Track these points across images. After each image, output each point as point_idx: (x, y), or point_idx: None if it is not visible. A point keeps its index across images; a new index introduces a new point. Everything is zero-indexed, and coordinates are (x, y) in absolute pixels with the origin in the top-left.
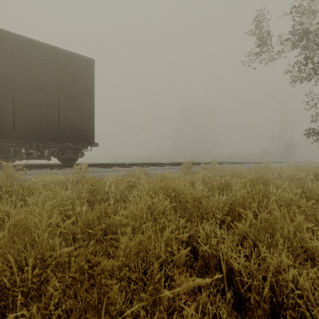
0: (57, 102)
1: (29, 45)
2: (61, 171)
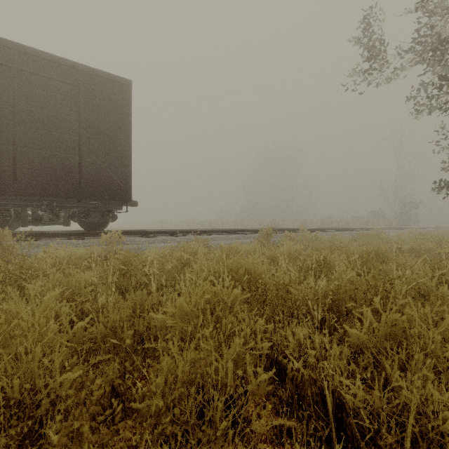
0: (77, 142)
1: (36, 59)
2: (83, 242)
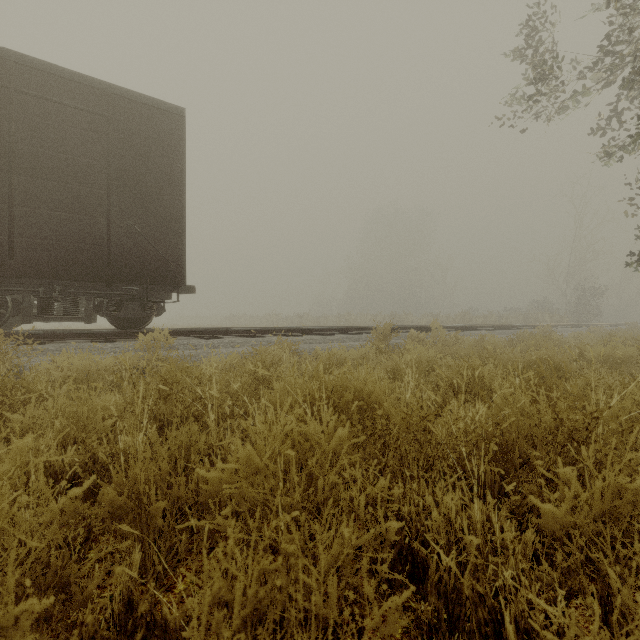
0: (104, 199)
1: (44, 76)
2: (113, 346)
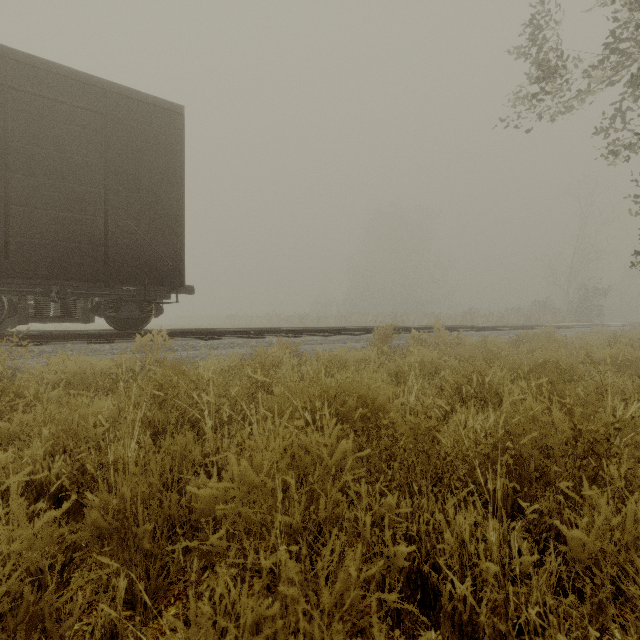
0: (102, 198)
1: (40, 73)
2: (110, 347)
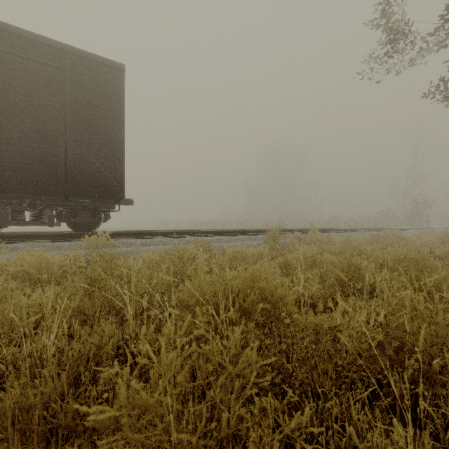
0: (62, 132)
1: (15, 38)
2: (68, 244)
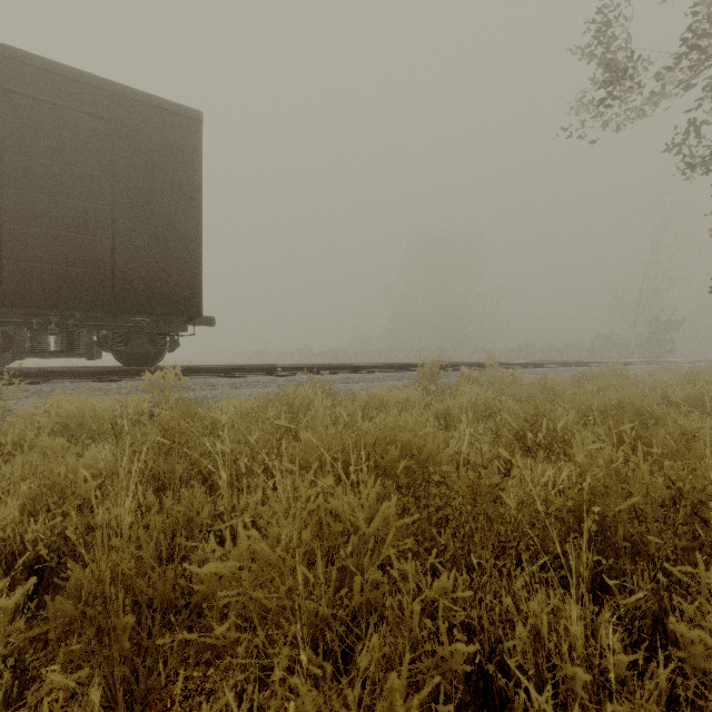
0: (108, 216)
1: (37, 73)
2: (118, 386)
